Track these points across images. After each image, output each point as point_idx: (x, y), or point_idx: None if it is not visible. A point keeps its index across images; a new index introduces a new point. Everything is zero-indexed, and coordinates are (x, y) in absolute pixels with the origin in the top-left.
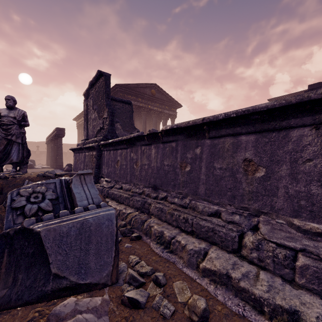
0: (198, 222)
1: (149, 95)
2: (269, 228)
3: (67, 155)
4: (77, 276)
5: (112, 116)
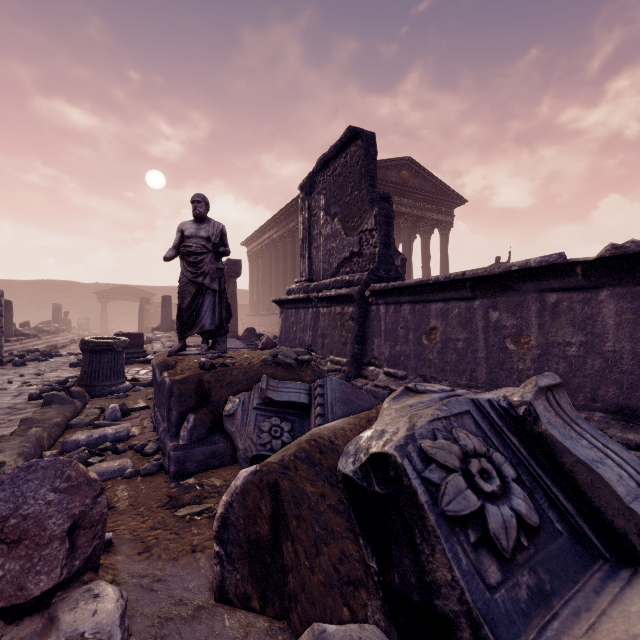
0: None
1: (397, 183)
2: None
3: None
4: None
5: (387, 226)
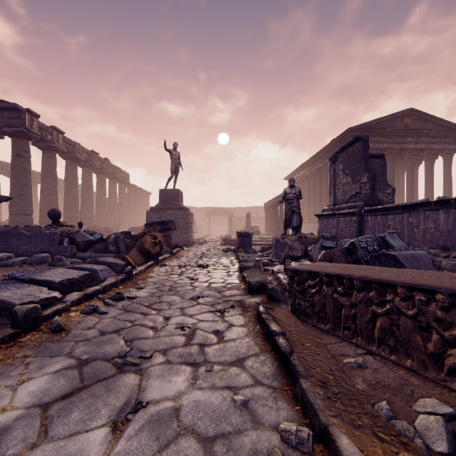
0: None
1: (400, 129)
2: None
3: None
4: None
5: (373, 181)
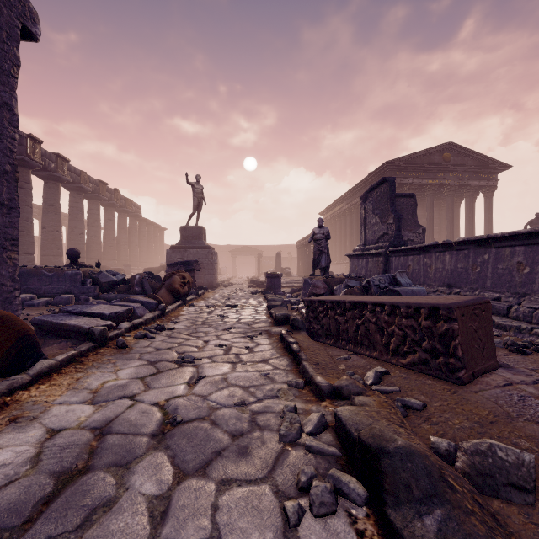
0: None
1: (439, 164)
2: (529, 302)
3: None
4: None
5: (398, 222)
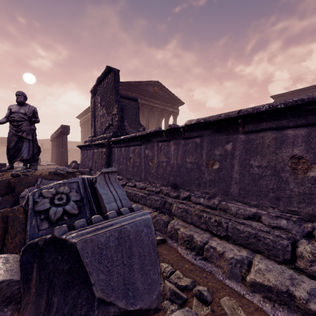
0: (236, 226)
1: (152, 92)
2: None
3: (70, 152)
4: (125, 301)
5: (122, 113)
